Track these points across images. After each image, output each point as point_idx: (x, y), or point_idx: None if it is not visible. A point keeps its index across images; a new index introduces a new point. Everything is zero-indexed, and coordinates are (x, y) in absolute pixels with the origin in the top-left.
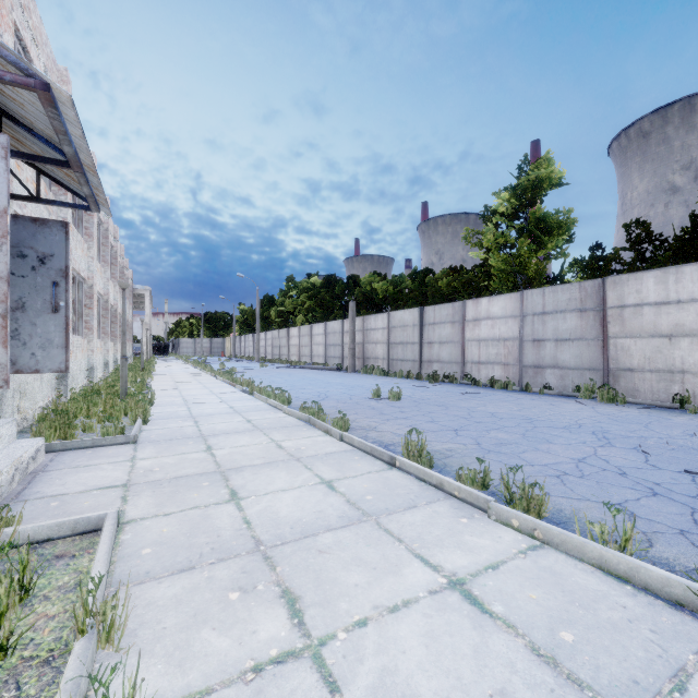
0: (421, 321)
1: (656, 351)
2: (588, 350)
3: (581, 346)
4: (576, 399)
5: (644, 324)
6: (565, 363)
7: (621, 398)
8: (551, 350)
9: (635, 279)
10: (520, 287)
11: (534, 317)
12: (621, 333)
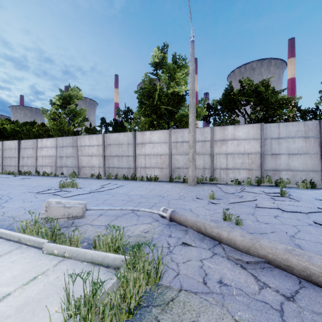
0: (19, 146)
1: (89, 161)
2: (74, 160)
3: (73, 159)
4: (62, 177)
5: (86, 152)
6: (69, 165)
7: (76, 176)
8: (65, 160)
9: (84, 137)
10: (64, 135)
11: (60, 148)
12: (81, 154)
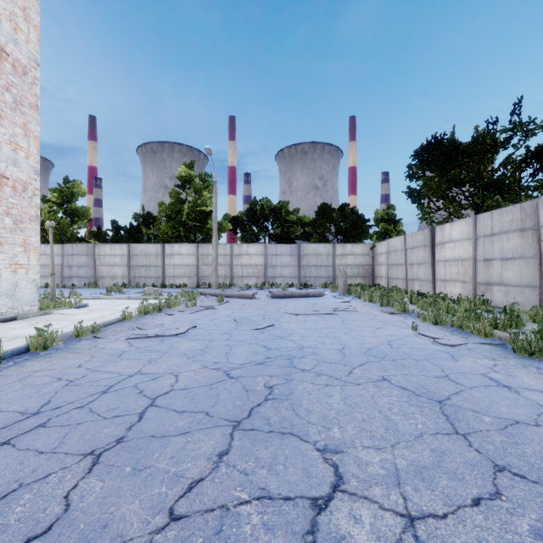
0: None
1: (110, 270)
2: (90, 270)
3: (88, 268)
4: (82, 288)
5: (106, 261)
6: (82, 275)
7: (98, 286)
8: (76, 270)
9: (104, 246)
10: (64, 240)
11: (69, 256)
12: (100, 264)
